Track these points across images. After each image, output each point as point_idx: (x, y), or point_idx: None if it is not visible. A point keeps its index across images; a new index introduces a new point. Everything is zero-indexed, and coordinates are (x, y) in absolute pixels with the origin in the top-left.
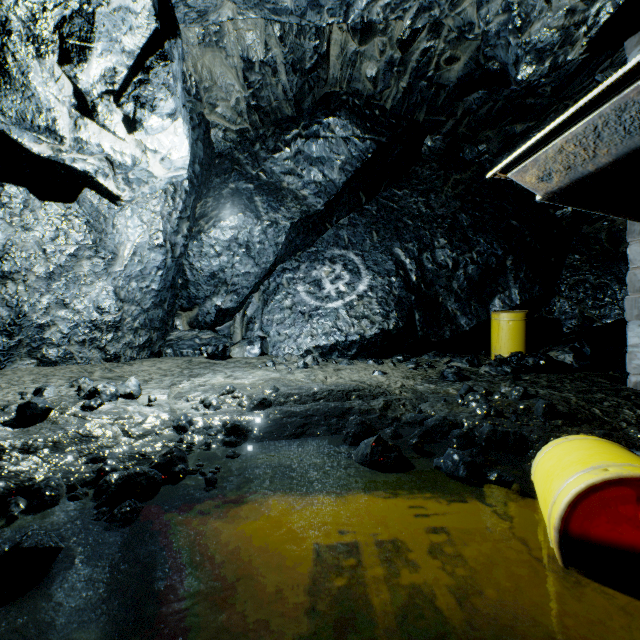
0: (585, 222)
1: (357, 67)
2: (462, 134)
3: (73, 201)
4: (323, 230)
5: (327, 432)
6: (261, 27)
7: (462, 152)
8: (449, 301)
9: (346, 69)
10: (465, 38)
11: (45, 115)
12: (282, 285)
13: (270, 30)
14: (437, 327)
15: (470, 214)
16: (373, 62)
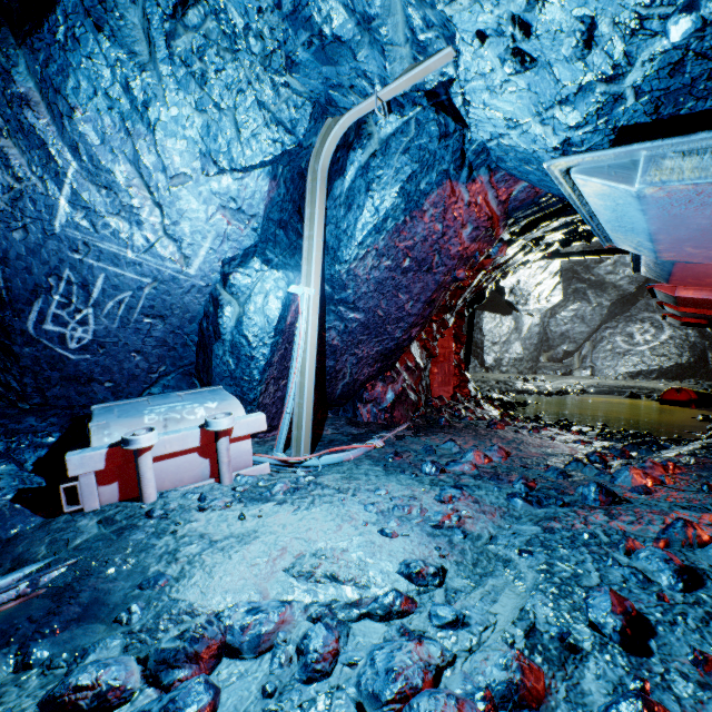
0: None
1: None
2: None
3: (511, 314)
4: (636, 301)
5: (617, 395)
6: None
7: None
8: None
9: None
10: None
11: (528, 307)
12: (605, 337)
13: None
14: None
15: None
16: None
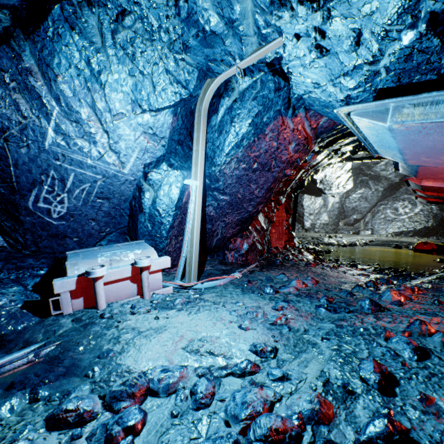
0: None
1: None
2: None
3: (321, 196)
4: (399, 188)
5: (387, 246)
6: None
7: None
8: None
9: None
10: None
11: (332, 191)
12: (380, 210)
13: None
14: None
15: None
16: None
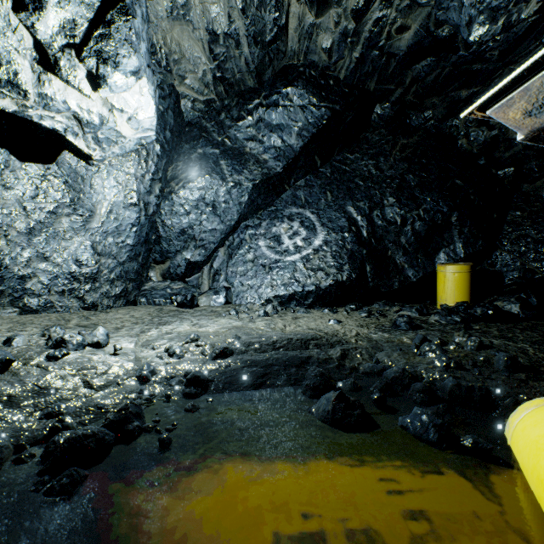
0: (526, 181)
1: (313, 39)
2: (409, 102)
3: (52, 162)
4: (282, 191)
5: (286, 383)
6: None
7: (409, 119)
8: (397, 255)
9: (303, 42)
10: (417, 4)
11: (5, 68)
12: (245, 240)
13: (233, 2)
14: (386, 278)
15: (417, 175)
16: (328, 34)
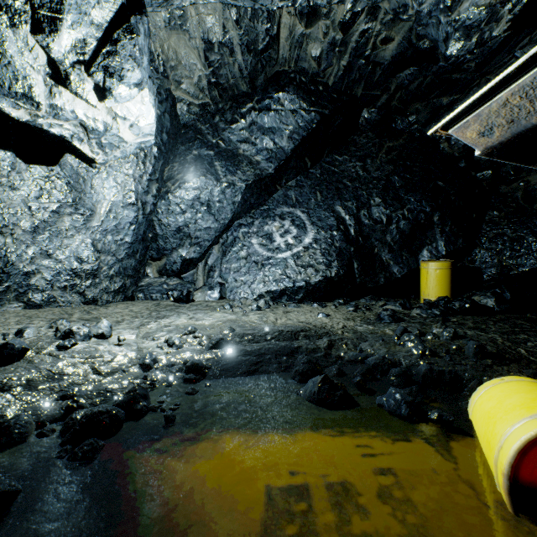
0: (503, 183)
1: (303, 48)
2: (395, 107)
3: (55, 164)
4: (274, 191)
5: (278, 369)
6: (219, 11)
7: (394, 123)
8: (383, 252)
9: (294, 50)
10: (399, 19)
11: (21, 82)
12: (238, 238)
13: (227, 14)
14: (373, 275)
15: (402, 176)
16: (317, 43)
